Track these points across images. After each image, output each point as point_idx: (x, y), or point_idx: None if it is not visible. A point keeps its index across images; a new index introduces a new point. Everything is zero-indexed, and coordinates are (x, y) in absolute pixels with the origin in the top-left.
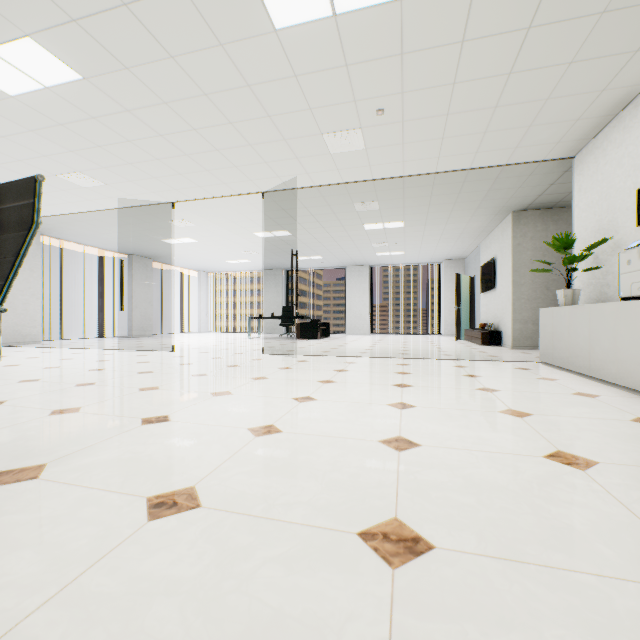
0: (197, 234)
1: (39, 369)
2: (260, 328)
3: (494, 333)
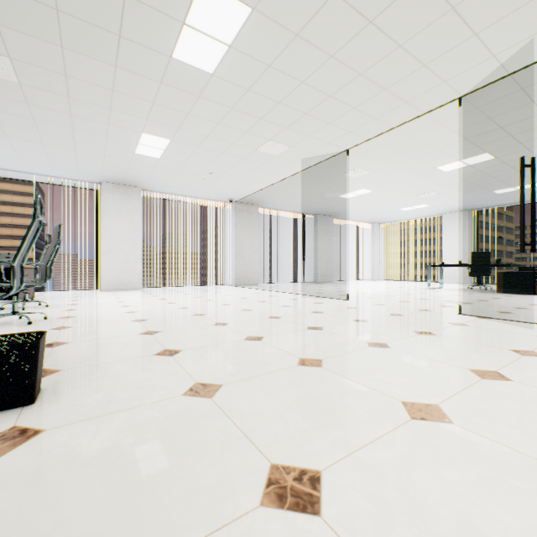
0: (371, 183)
1: (237, 310)
2: (441, 277)
3: None
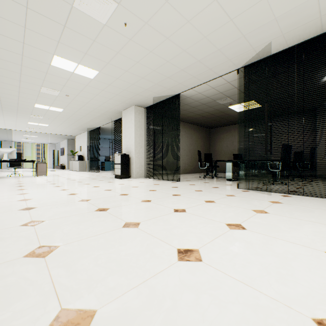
0: None
1: None
2: None
3: (64, 166)
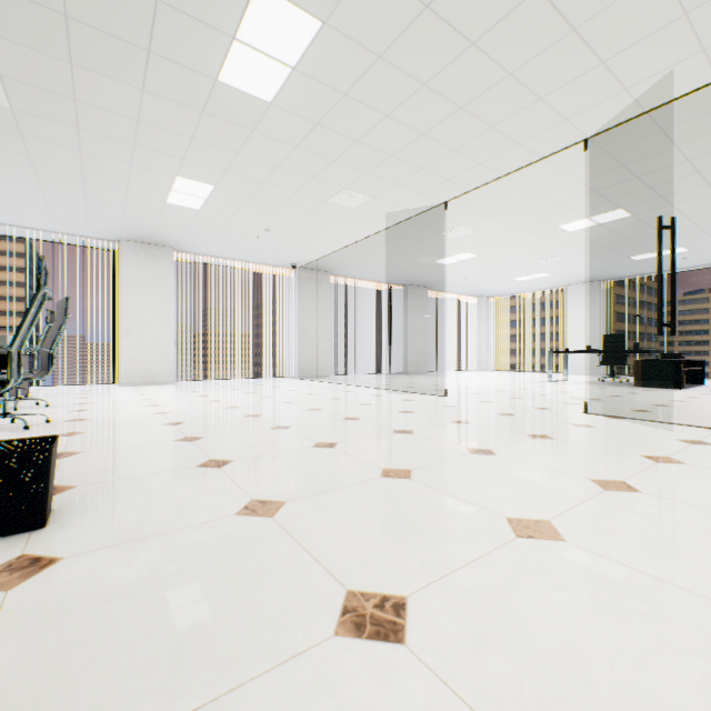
0: (476, 245)
1: (303, 410)
2: (565, 367)
3: None
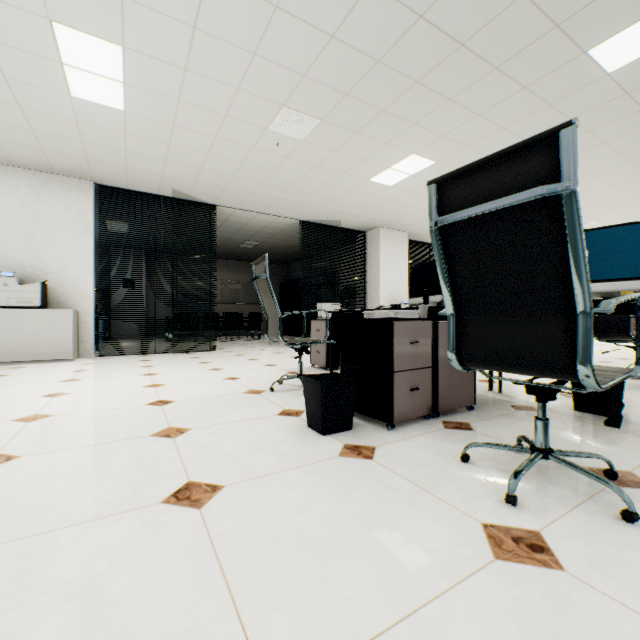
0: None
1: None
2: None
3: None
